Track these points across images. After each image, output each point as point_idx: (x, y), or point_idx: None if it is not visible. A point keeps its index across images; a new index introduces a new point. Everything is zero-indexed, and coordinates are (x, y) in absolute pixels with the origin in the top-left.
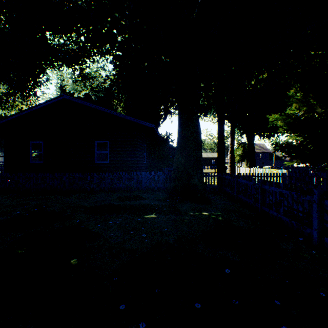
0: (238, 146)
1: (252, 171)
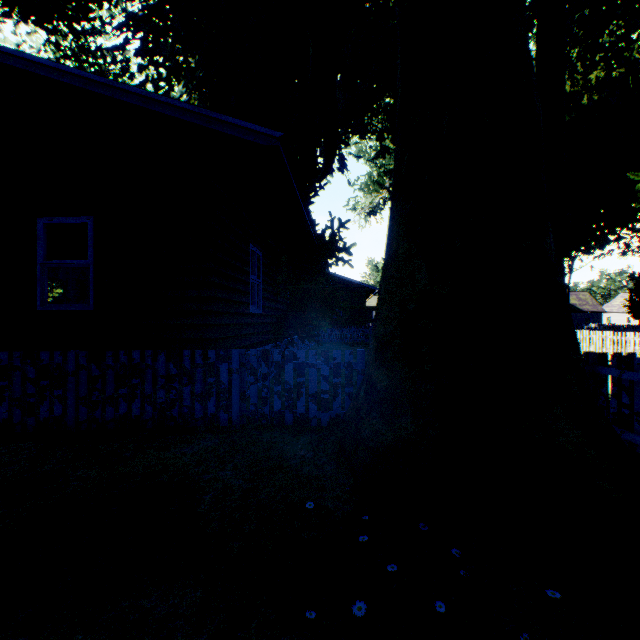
0: None
1: None
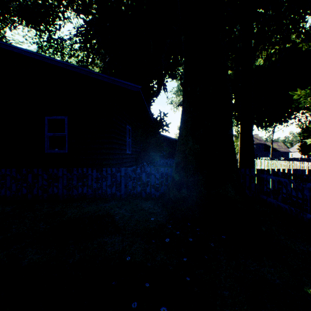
0: (238, 136)
1: (263, 163)
